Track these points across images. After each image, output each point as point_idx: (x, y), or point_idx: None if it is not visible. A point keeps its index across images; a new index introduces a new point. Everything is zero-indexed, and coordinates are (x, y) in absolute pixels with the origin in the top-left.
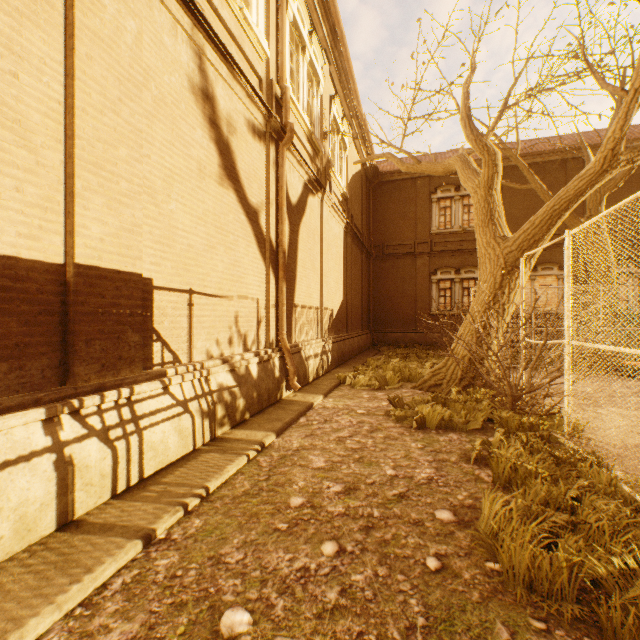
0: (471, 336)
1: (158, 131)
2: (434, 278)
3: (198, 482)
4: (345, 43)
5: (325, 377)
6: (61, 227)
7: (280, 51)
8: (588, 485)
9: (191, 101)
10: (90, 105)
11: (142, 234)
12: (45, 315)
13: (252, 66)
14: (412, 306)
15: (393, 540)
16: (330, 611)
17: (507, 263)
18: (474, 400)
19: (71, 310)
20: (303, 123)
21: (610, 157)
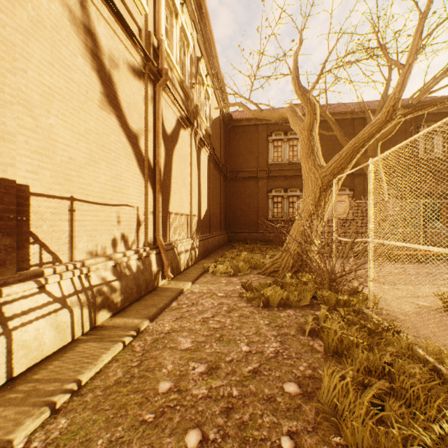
0: (299, 235)
1: (35, 49)
2: (270, 195)
3: (70, 376)
4: (208, 18)
5: (193, 267)
6: None
7: (157, 10)
8: (395, 351)
9: (72, 31)
10: None
11: (15, 142)
12: None
13: (132, 16)
14: (255, 214)
15: (251, 421)
16: None
17: (323, 183)
18: (303, 282)
19: None
20: (176, 72)
21: (391, 111)
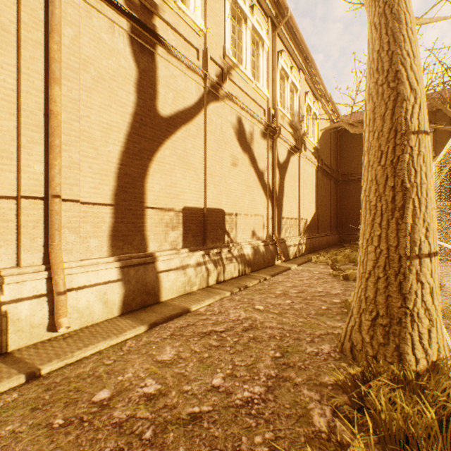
0: None
1: (226, 154)
2: None
3: (242, 284)
4: (313, 62)
5: (300, 257)
6: (203, 196)
7: (274, 91)
8: None
9: (236, 136)
10: (210, 156)
11: (222, 194)
12: (200, 224)
13: (260, 106)
14: None
15: (312, 303)
16: (286, 309)
17: None
18: None
19: (205, 222)
20: (287, 118)
21: None
